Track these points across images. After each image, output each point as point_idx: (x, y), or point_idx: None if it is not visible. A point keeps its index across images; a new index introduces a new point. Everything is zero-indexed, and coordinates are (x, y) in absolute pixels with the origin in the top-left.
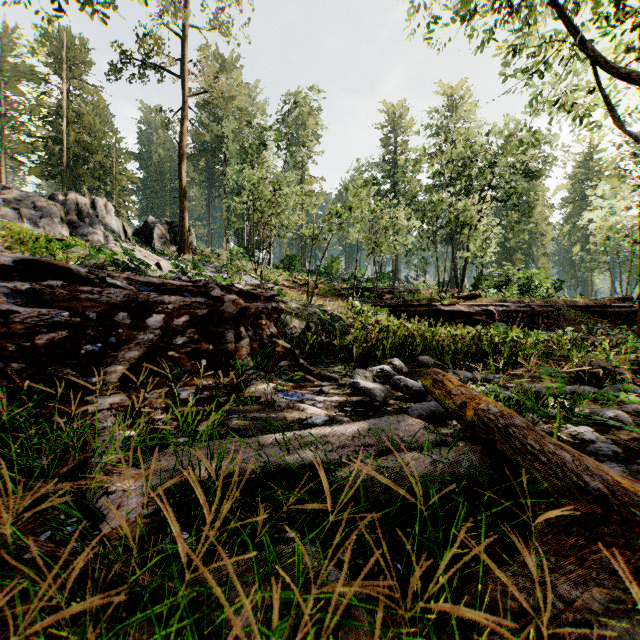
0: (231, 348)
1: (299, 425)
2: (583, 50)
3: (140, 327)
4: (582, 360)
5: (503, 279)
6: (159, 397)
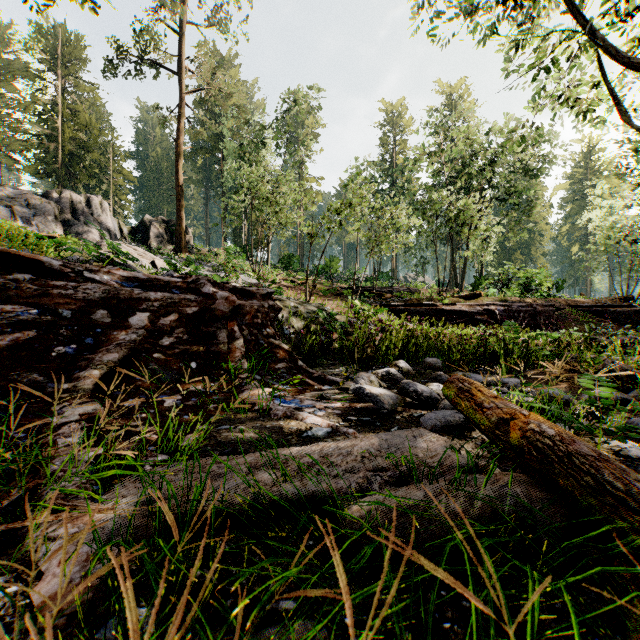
0: (223, 349)
1: (298, 438)
2: (592, 39)
3: (122, 326)
4: (596, 361)
5: (504, 278)
6: (140, 405)
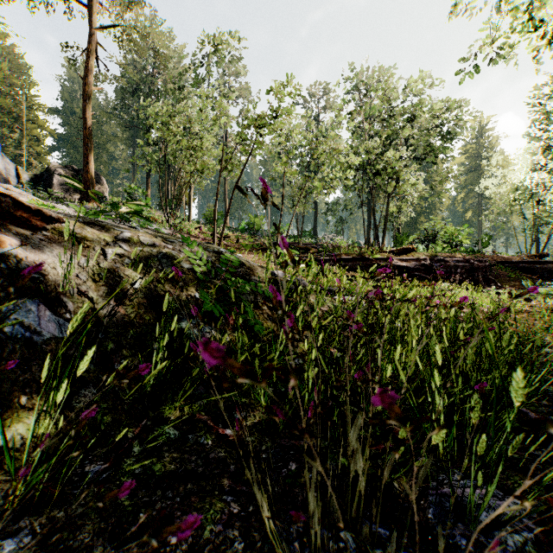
0: None
1: None
2: None
3: None
4: None
5: (430, 234)
6: None
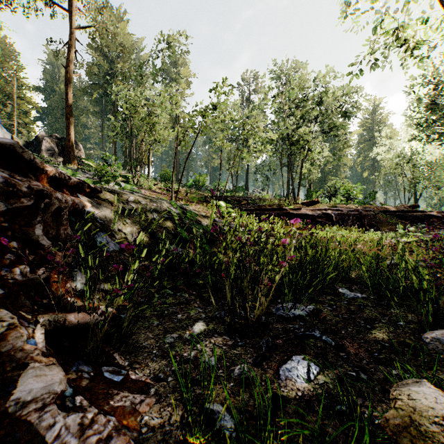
0: None
1: None
2: None
3: None
4: None
5: (332, 190)
6: None
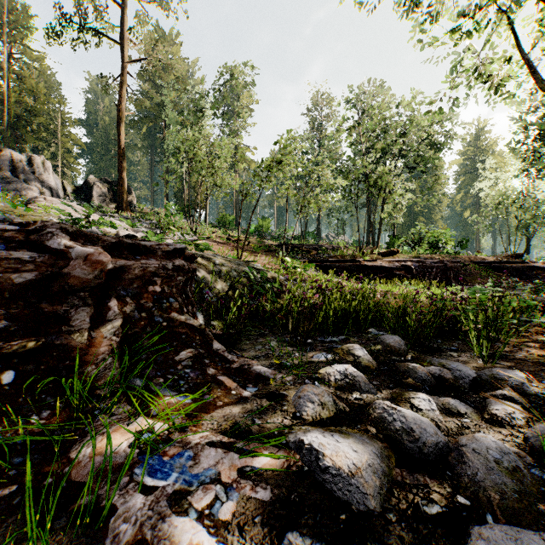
0: (79, 341)
1: None
2: None
3: None
4: None
5: (416, 237)
6: None
